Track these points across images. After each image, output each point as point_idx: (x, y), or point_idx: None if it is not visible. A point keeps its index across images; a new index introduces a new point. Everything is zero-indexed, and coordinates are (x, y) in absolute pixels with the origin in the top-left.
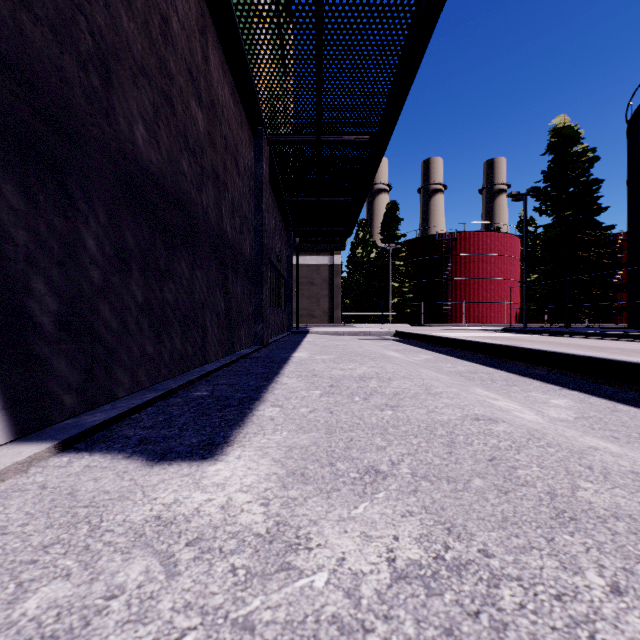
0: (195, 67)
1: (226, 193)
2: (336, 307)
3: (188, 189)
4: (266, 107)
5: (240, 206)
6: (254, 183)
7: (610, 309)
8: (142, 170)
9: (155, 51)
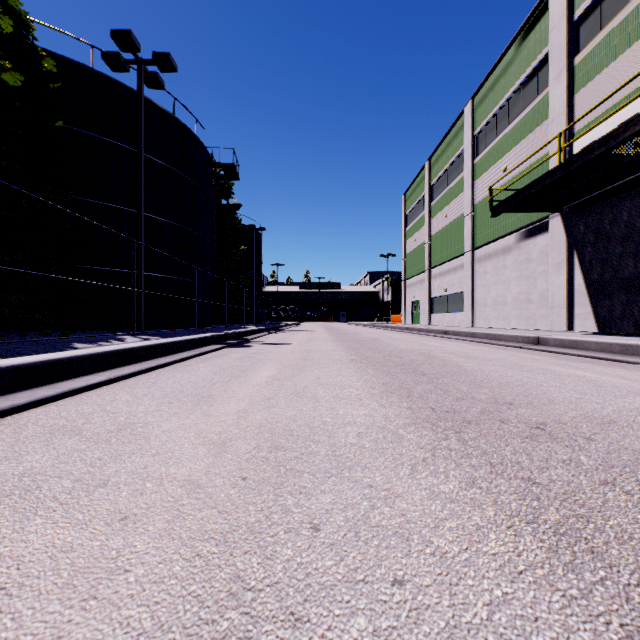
0: None
1: None
2: None
3: None
4: None
5: None
6: None
7: None
8: (628, 278)
9: (634, 242)
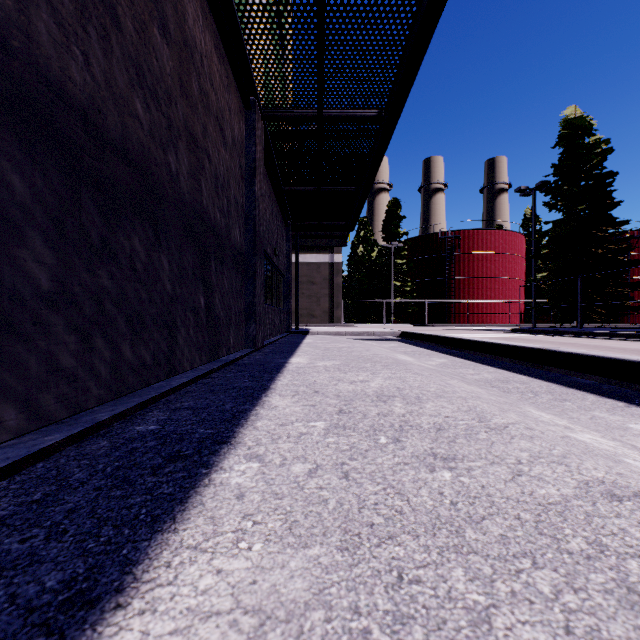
0: None
1: (207, 163)
2: (337, 307)
3: (145, 141)
4: (259, 72)
5: (227, 184)
6: (246, 162)
7: (625, 308)
8: (50, 85)
9: None
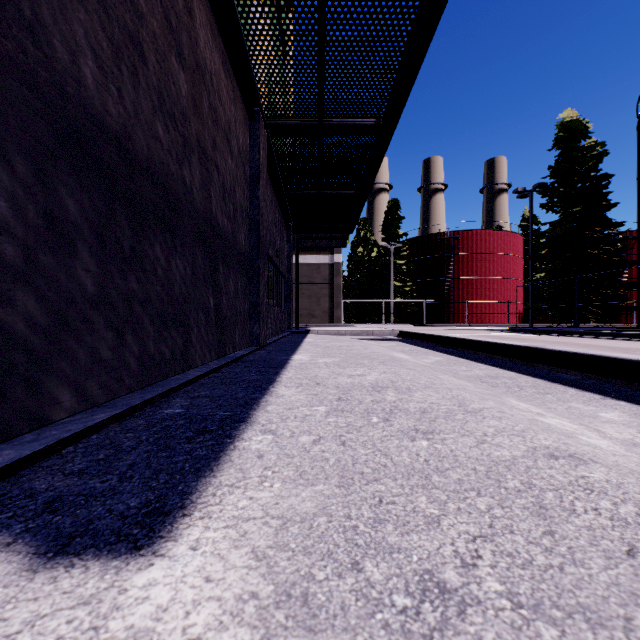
0: (174, 15)
1: (216, 174)
2: (337, 307)
3: (165, 159)
4: (263, 84)
5: (233, 191)
6: (250, 169)
7: (620, 308)
8: (94, 120)
9: None
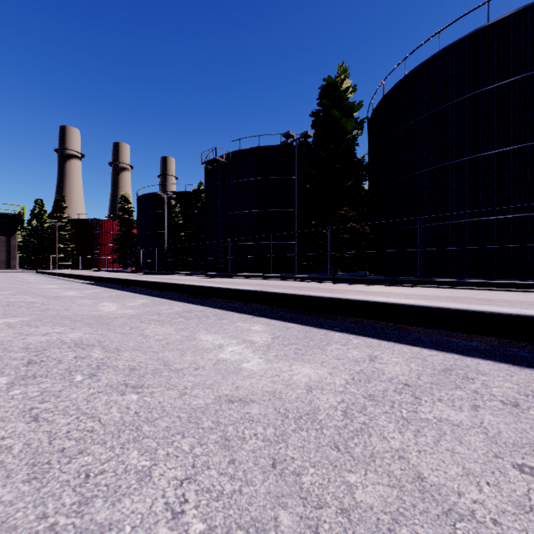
0: None
1: None
2: (13, 259)
3: None
4: None
5: None
6: None
7: None
8: None
9: None
